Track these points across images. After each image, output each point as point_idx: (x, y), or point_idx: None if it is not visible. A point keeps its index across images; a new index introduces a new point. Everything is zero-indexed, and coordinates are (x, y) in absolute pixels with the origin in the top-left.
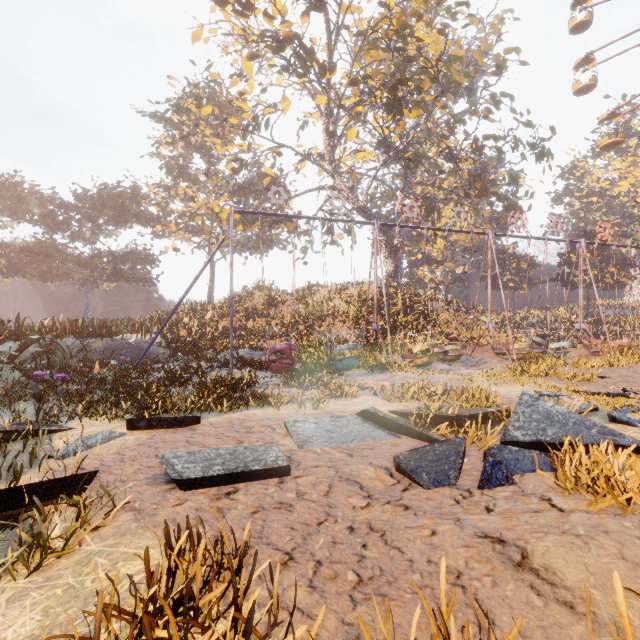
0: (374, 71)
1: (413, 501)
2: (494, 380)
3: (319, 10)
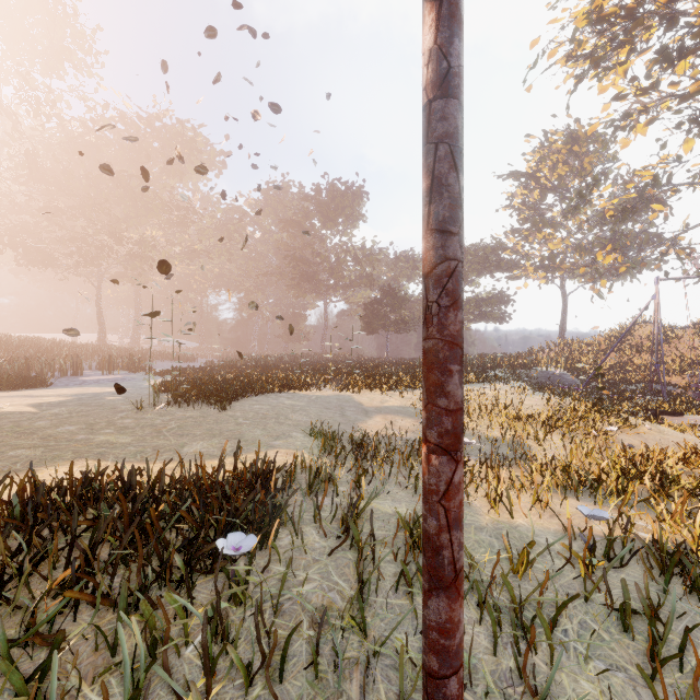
0: None
1: None
2: None
3: None
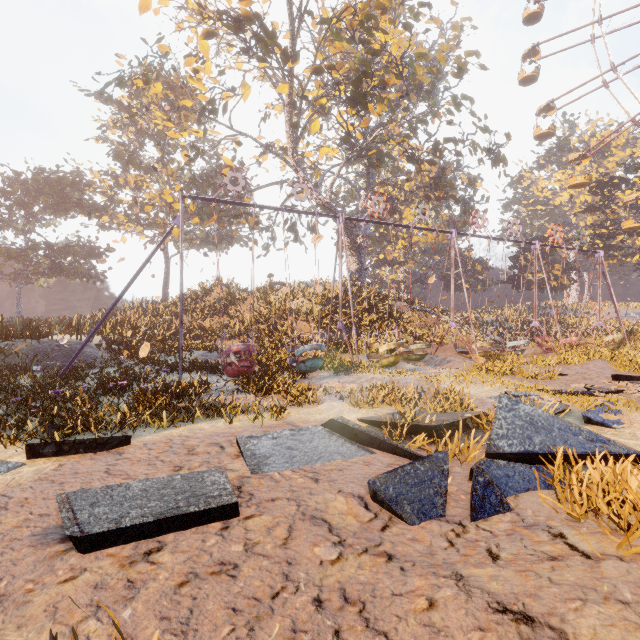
0: (338, 64)
1: (396, 545)
2: (462, 380)
3: None
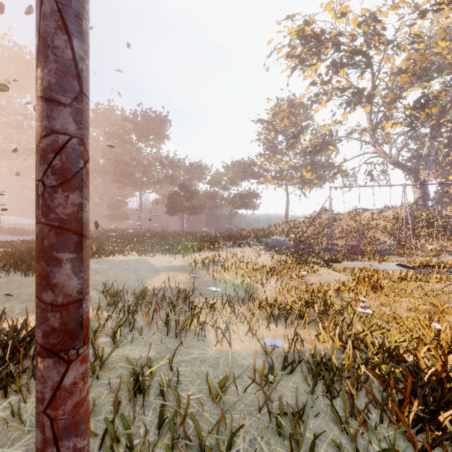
0: (404, 81)
1: None
2: None
3: (367, 68)
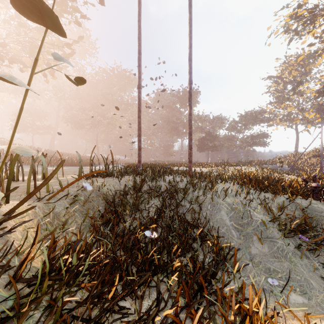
0: None
1: None
2: None
3: None
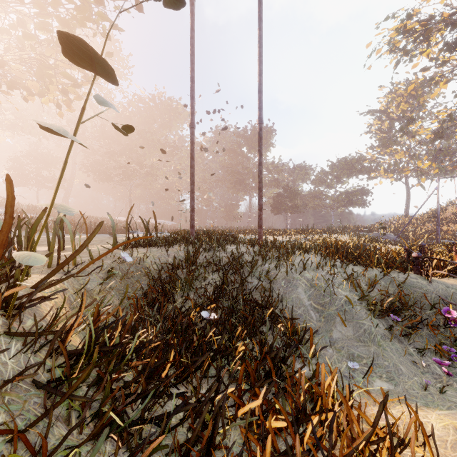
0: None
1: None
2: None
3: None
